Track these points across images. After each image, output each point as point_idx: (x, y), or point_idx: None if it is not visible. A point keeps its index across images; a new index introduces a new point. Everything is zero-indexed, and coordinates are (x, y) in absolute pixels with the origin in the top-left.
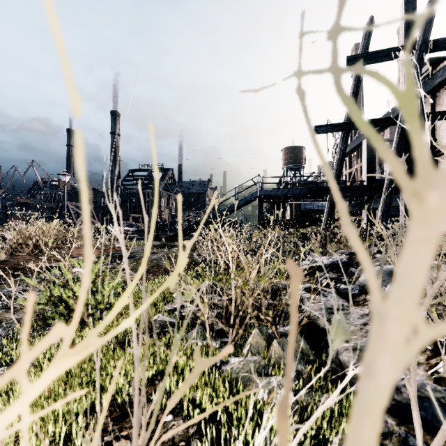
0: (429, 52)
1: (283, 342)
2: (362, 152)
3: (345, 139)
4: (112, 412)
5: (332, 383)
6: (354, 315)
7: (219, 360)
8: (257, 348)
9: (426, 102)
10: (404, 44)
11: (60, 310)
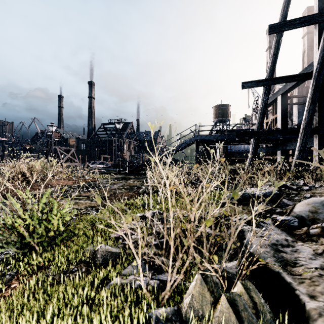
0: None
1: (234, 301)
2: (276, 106)
3: (267, 92)
4: None
5: None
6: (304, 253)
7: (154, 316)
8: (200, 303)
9: None
10: (318, 12)
11: (12, 237)
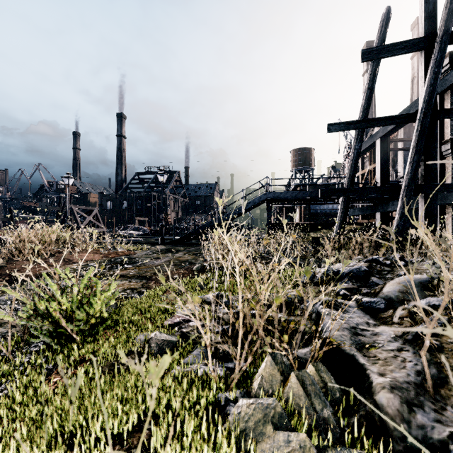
0: (451, 43)
1: (303, 377)
2: (375, 153)
3: (359, 137)
4: None
5: (367, 434)
6: (384, 336)
7: (224, 397)
8: (270, 382)
9: (446, 98)
10: (424, 35)
11: (46, 326)
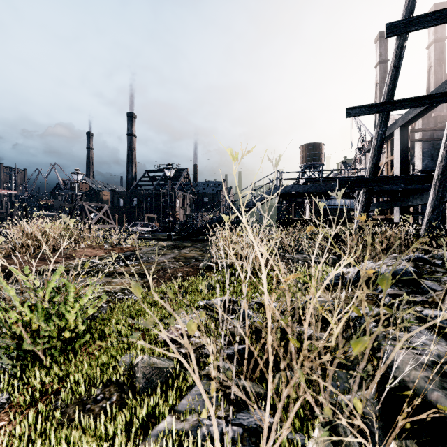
0: None
1: None
2: (392, 145)
3: (384, 121)
4: None
5: None
6: None
7: None
8: None
9: None
10: None
11: (4, 341)
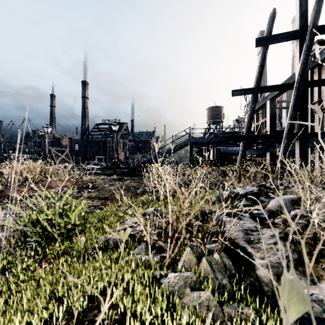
0: (318, 34)
1: (210, 259)
2: (266, 110)
3: (254, 99)
4: (68, 321)
5: (251, 295)
6: (266, 235)
7: (159, 273)
8: (189, 264)
9: (315, 72)
10: (299, 28)
11: (37, 230)
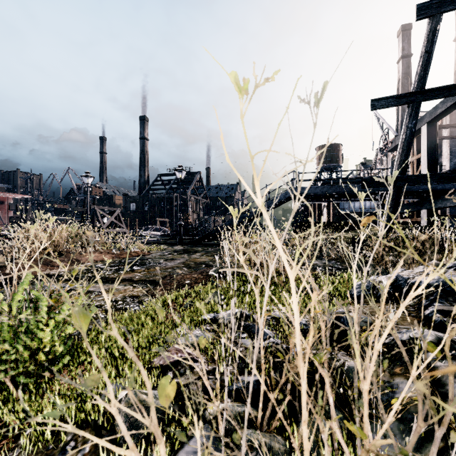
0: None
1: None
2: (418, 143)
3: (414, 113)
4: None
5: None
6: None
7: None
8: None
9: None
10: None
11: None
